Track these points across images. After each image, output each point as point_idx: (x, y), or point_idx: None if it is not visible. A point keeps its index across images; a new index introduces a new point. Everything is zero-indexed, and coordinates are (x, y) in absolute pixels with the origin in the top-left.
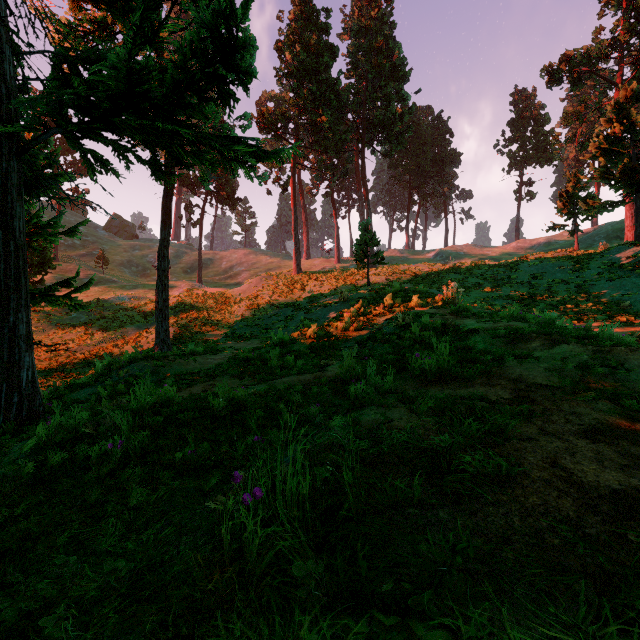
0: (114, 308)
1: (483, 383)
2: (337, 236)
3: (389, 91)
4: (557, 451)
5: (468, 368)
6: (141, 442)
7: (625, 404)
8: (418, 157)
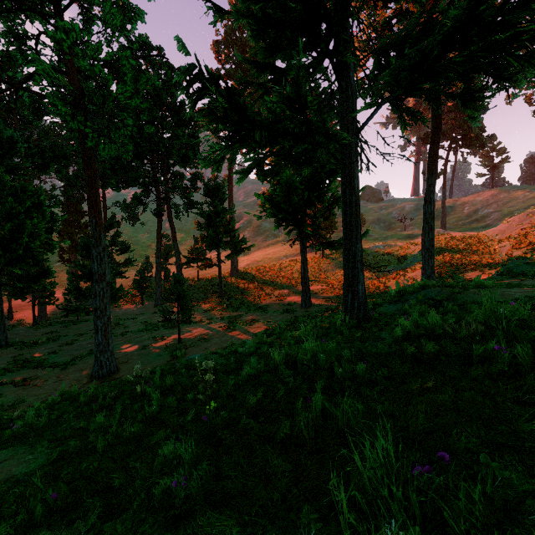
0: (373, 254)
1: None
2: None
3: None
4: None
5: None
6: (526, 353)
7: None
8: None
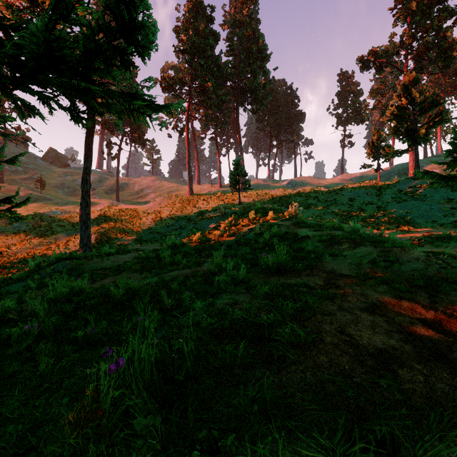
0: (49, 219)
1: (307, 274)
2: (219, 168)
3: (256, 67)
4: (346, 322)
5: (298, 264)
6: (54, 324)
7: (396, 287)
8: (276, 115)
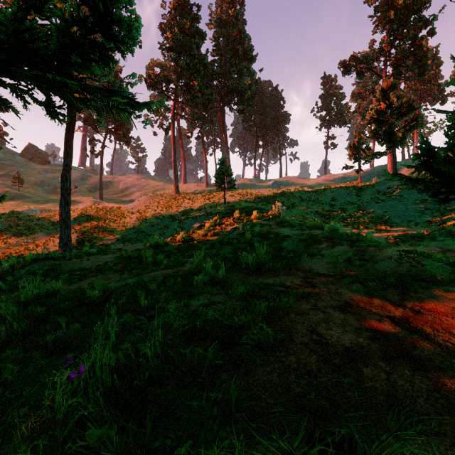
0: (27, 218)
1: (285, 273)
2: (206, 168)
3: (242, 68)
4: (318, 321)
5: (277, 263)
6: (24, 328)
7: (369, 285)
8: (262, 115)
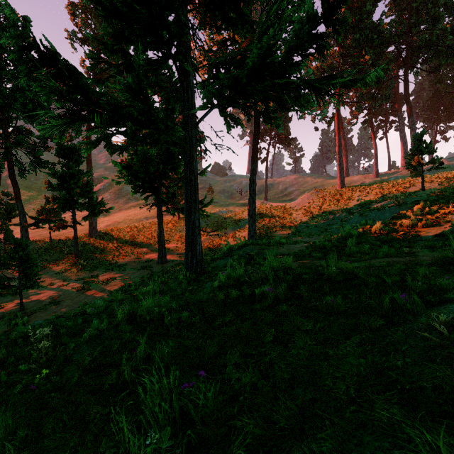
0: (218, 218)
1: None
2: (375, 154)
3: (436, 10)
4: None
5: None
6: (283, 290)
7: None
8: None
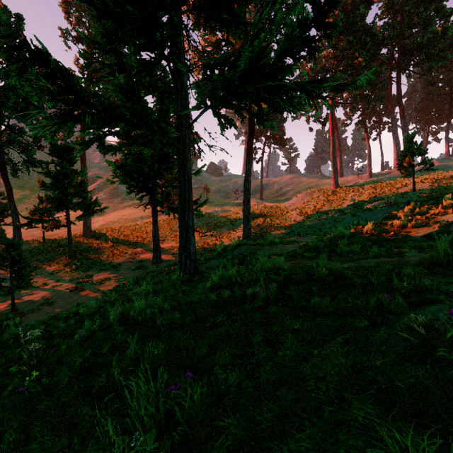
0: (214, 217)
1: None
2: (369, 155)
3: (428, 14)
4: None
5: None
6: (274, 291)
7: None
8: None
